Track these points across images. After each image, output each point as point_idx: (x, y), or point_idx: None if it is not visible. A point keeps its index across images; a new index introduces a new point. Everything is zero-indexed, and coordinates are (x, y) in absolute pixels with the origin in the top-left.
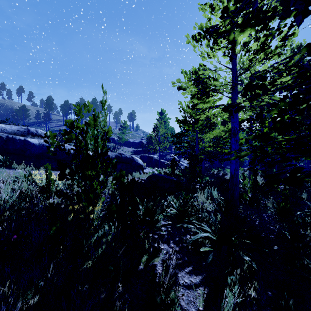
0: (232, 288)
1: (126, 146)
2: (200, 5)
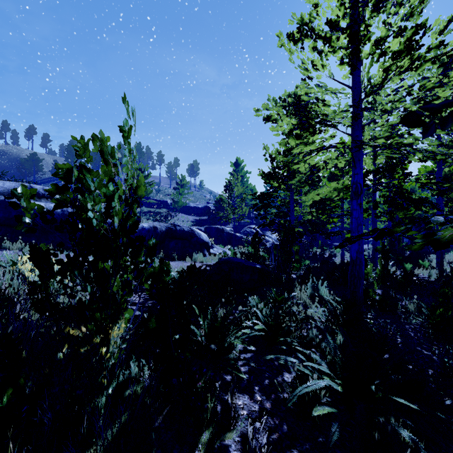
0: None
1: (184, 213)
2: None
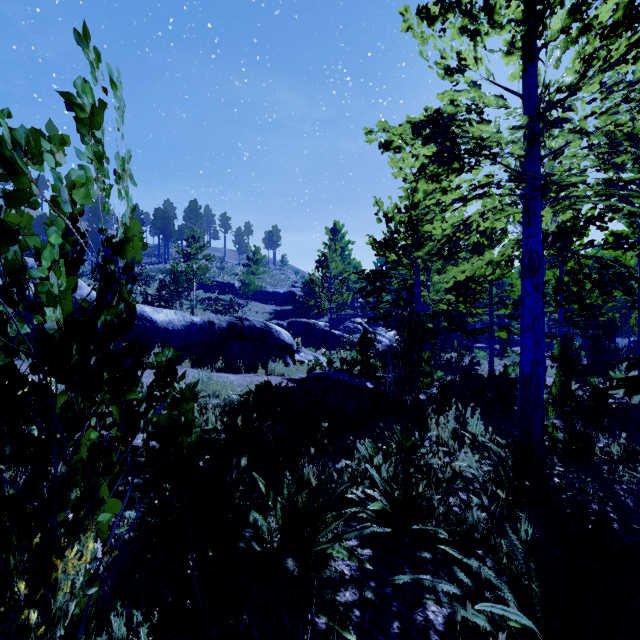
0: None
1: (258, 301)
2: None
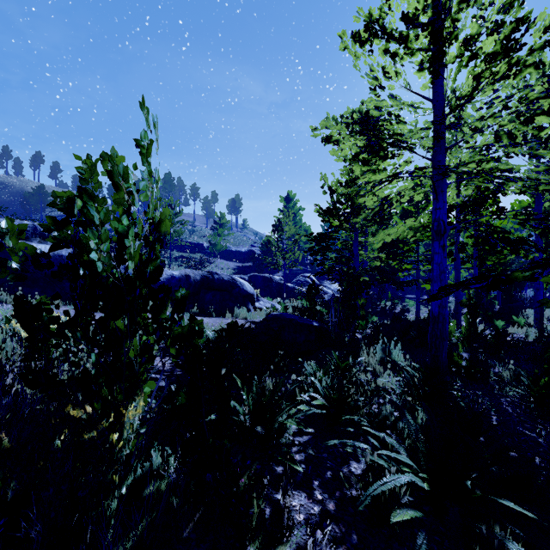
0: None
1: (224, 259)
2: None
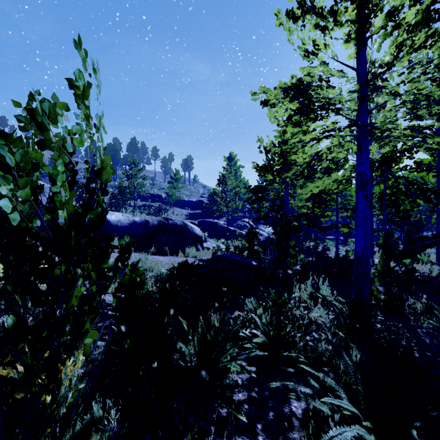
0: None
1: (178, 207)
2: None
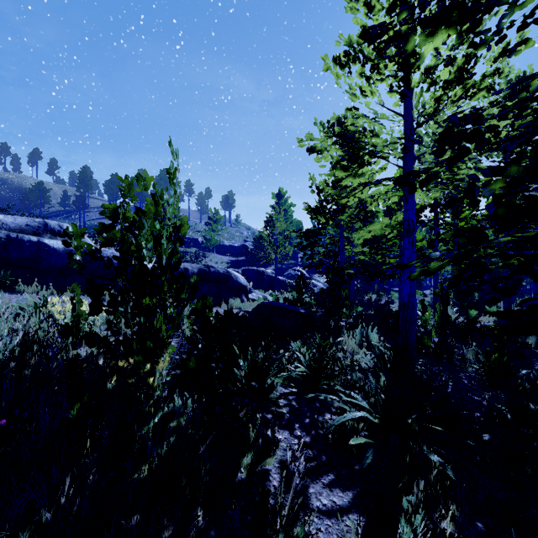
0: (409, 518)
1: (217, 253)
2: (348, 2)
